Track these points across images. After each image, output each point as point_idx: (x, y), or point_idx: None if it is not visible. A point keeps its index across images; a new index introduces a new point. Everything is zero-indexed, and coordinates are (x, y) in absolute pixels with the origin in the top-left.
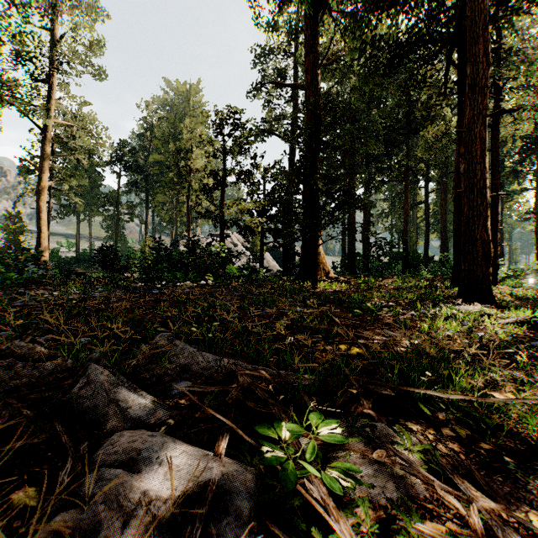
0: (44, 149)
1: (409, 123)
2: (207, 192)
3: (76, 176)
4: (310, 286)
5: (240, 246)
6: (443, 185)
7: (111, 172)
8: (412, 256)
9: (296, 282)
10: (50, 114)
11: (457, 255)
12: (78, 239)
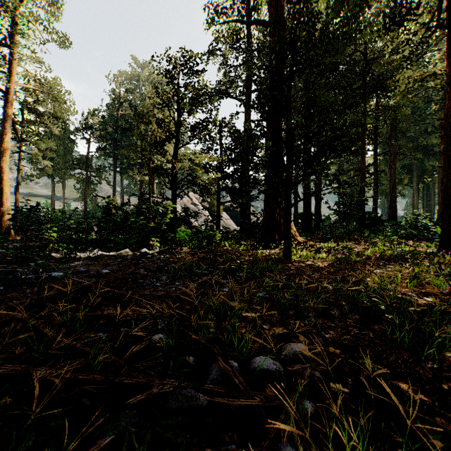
0: (6, 111)
1: (366, 83)
2: (156, 145)
3: (43, 140)
4: (282, 258)
5: (199, 206)
6: (392, 147)
7: (81, 138)
8: (368, 216)
9: (258, 248)
10: (13, 78)
11: (448, 215)
12: (53, 199)
